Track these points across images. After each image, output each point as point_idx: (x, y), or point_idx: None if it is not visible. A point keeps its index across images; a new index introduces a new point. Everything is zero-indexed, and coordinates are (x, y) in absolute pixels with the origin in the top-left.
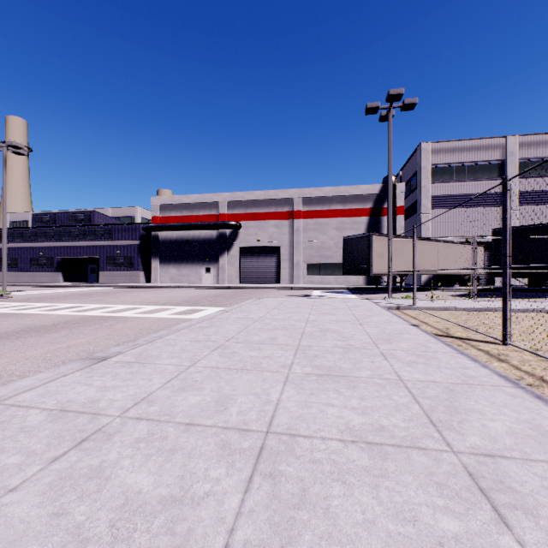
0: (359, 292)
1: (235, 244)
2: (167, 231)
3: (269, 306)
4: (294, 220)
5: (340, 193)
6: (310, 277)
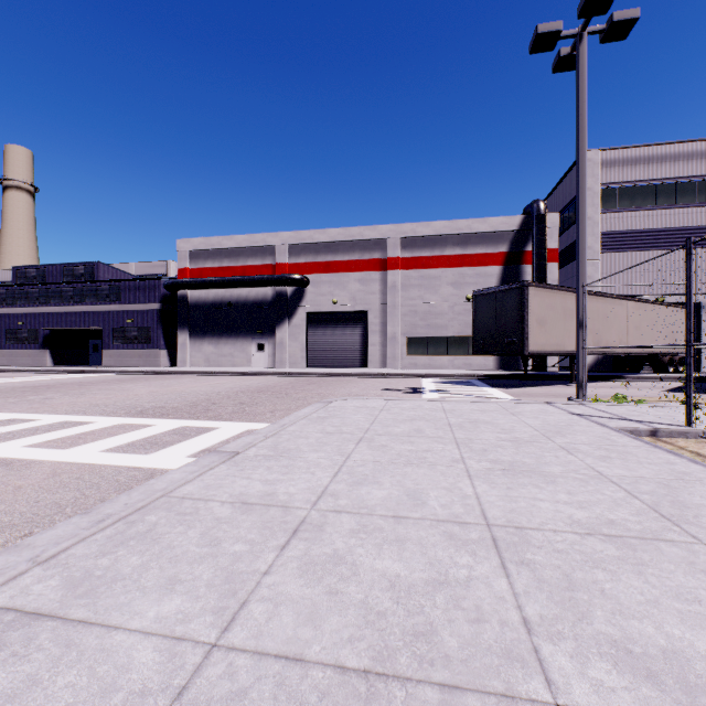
0: (498, 382)
1: (300, 308)
2: (200, 290)
3: (348, 431)
4: (388, 272)
5: (458, 229)
6: (412, 358)
